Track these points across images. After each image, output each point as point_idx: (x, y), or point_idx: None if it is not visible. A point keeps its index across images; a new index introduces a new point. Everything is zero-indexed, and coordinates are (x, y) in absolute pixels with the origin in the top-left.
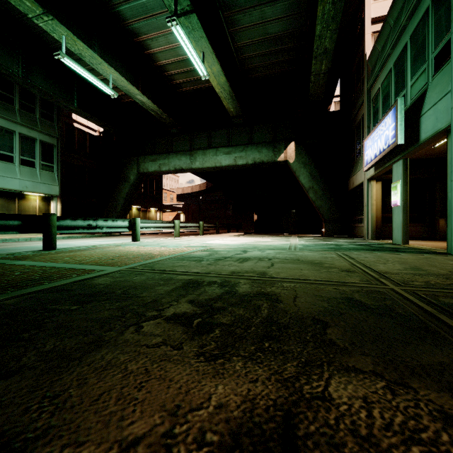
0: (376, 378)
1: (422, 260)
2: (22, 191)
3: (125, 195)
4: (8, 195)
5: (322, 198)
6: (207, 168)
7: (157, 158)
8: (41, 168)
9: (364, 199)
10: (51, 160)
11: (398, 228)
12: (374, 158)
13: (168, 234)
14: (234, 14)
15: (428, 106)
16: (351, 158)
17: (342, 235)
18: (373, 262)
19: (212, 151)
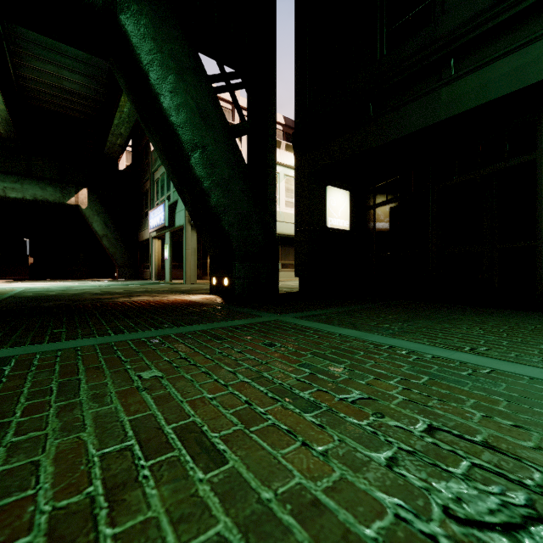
0: (141, 294)
1: (169, 285)
2: None
3: None
4: None
5: (116, 246)
6: None
7: None
8: None
9: (150, 252)
10: None
11: (168, 272)
12: (155, 227)
13: None
14: (24, 53)
15: (178, 210)
16: (141, 215)
17: (134, 278)
18: (148, 287)
19: None
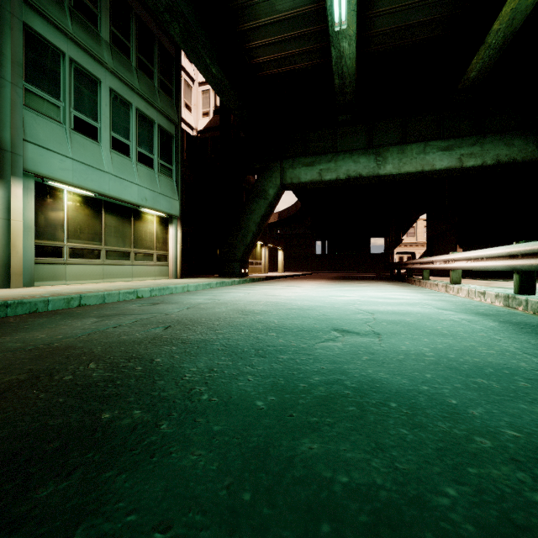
0: None
1: None
2: (139, 206)
3: (259, 218)
4: (123, 212)
5: None
6: (400, 175)
7: (316, 160)
8: (159, 170)
9: None
10: (169, 159)
11: None
12: None
13: (314, 278)
14: None
15: None
16: None
17: None
18: None
19: (417, 146)
